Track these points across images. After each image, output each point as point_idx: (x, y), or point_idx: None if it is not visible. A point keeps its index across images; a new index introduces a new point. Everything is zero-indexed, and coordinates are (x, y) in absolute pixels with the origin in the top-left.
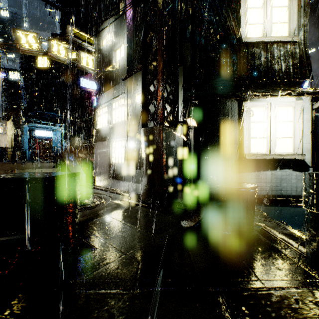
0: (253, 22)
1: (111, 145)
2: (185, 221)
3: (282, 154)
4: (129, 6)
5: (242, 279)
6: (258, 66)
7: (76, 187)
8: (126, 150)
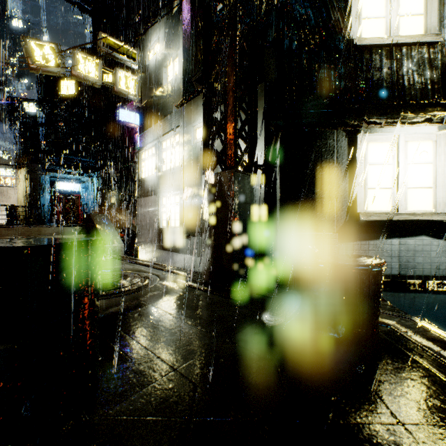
0: (371, 15)
1: (160, 202)
2: (269, 316)
3: (416, 212)
4: (186, 2)
5: (371, 421)
6: (378, 81)
7: (95, 262)
8: (182, 208)
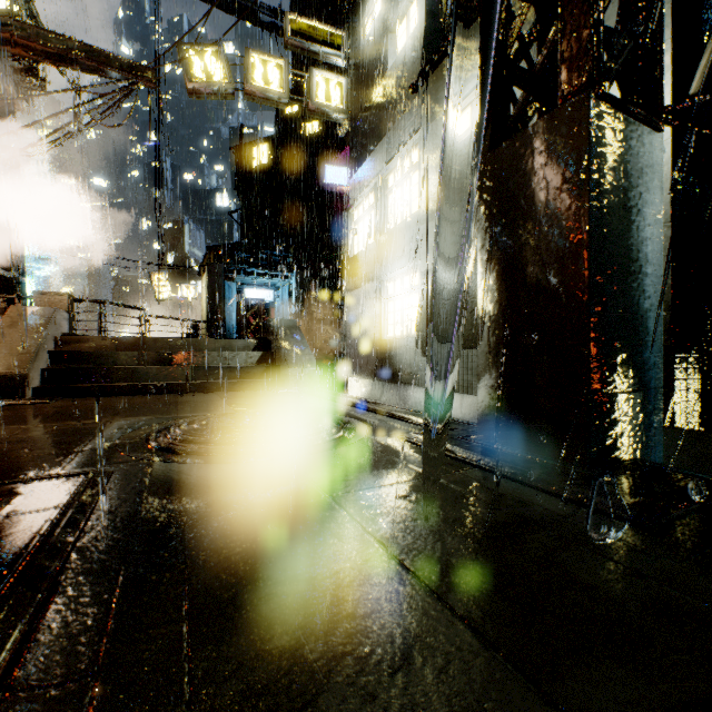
0: None
1: (383, 292)
2: None
3: None
4: None
5: None
6: None
7: None
8: (424, 294)
